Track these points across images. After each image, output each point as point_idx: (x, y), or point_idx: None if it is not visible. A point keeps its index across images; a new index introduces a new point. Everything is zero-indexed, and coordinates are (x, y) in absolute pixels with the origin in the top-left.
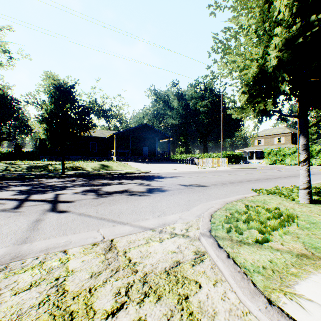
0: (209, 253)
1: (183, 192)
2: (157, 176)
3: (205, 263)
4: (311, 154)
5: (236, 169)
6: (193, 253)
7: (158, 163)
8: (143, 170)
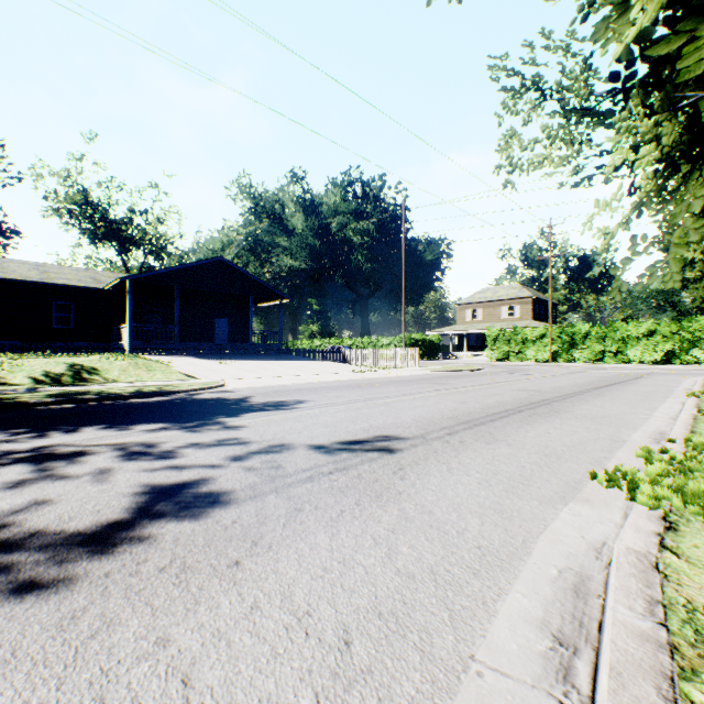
0: None
1: (312, 509)
2: (231, 406)
3: None
4: (572, 339)
5: (443, 375)
6: None
7: (253, 360)
8: (198, 383)
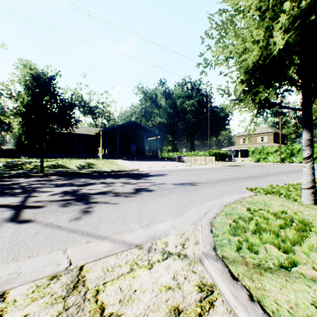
0: (220, 289)
1: (174, 192)
2: (145, 175)
3: (218, 309)
4: (292, 152)
5: (224, 167)
6: (197, 289)
7: (146, 161)
8: (130, 168)
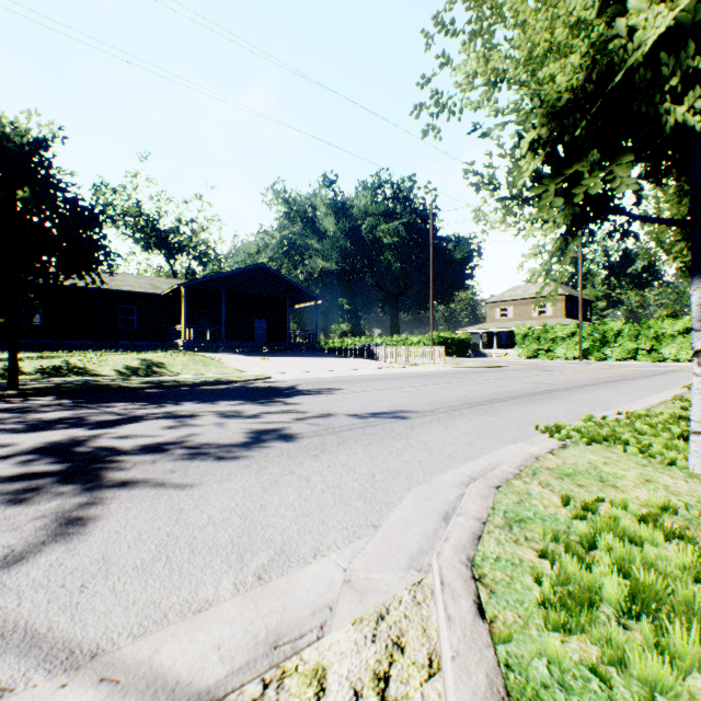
0: None
1: (353, 441)
2: (283, 391)
3: None
4: (604, 337)
5: (466, 370)
6: None
7: (291, 357)
8: (250, 375)
